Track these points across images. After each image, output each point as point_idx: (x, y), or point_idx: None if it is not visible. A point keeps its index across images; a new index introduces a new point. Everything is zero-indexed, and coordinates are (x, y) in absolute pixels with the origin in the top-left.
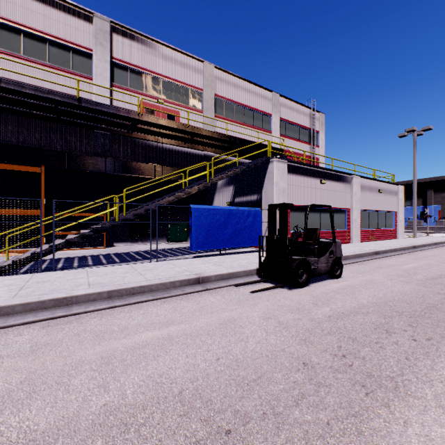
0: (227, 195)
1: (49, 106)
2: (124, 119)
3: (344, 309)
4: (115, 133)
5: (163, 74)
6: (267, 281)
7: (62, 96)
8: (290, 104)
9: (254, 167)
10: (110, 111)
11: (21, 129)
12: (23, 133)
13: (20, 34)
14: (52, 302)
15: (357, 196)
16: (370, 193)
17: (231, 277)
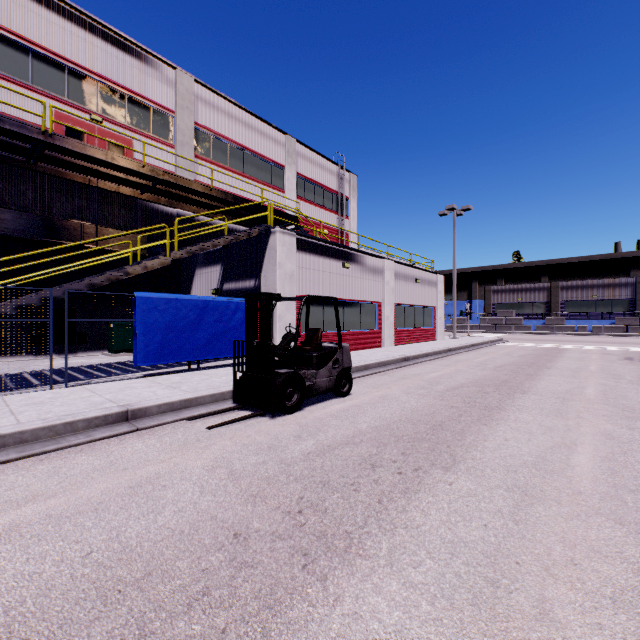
0: (212, 278)
1: None
2: (15, 138)
3: (334, 439)
4: None
5: (100, 73)
6: (244, 407)
7: None
8: (312, 156)
9: (251, 239)
10: None
11: None
12: None
13: None
14: None
15: (390, 286)
16: (406, 283)
17: (189, 406)
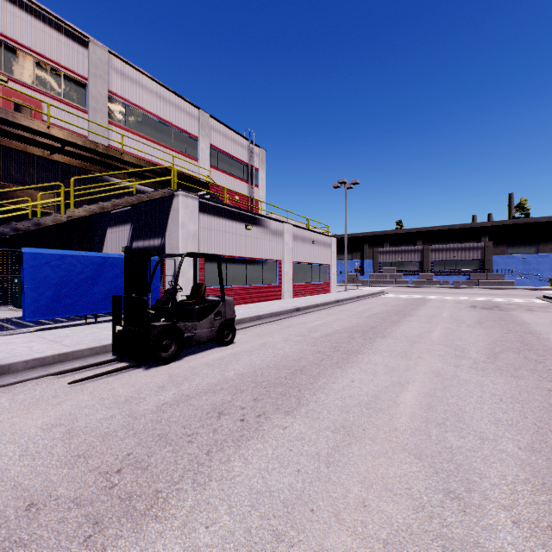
0: (122, 236)
1: None
2: None
3: (196, 388)
4: None
5: (5, 33)
6: (122, 360)
7: None
8: (224, 130)
9: (158, 201)
10: None
11: None
12: None
13: None
14: None
15: (289, 246)
16: (303, 244)
17: (64, 360)
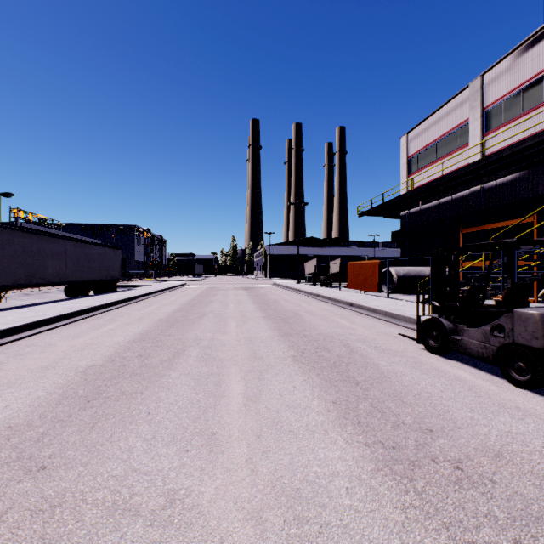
0: None
1: (543, 148)
2: None
3: (361, 350)
4: None
5: None
6: None
7: (532, 139)
8: None
9: None
10: None
11: (541, 178)
12: (542, 180)
13: (541, 81)
14: (372, 309)
15: None
16: None
17: None
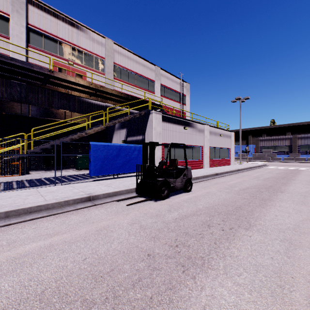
0: (121, 135)
1: None
2: (37, 74)
3: (187, 212)
4: (30, 84)
5: (72, 42)
6: (141, 196)
7: None
8: (168, 75)
9: (140, 116)
10: (24, 66)
11: None
12: None
13: None
14: None
15: (207, 138)
16: (215, 136)
17: (116, 195)
